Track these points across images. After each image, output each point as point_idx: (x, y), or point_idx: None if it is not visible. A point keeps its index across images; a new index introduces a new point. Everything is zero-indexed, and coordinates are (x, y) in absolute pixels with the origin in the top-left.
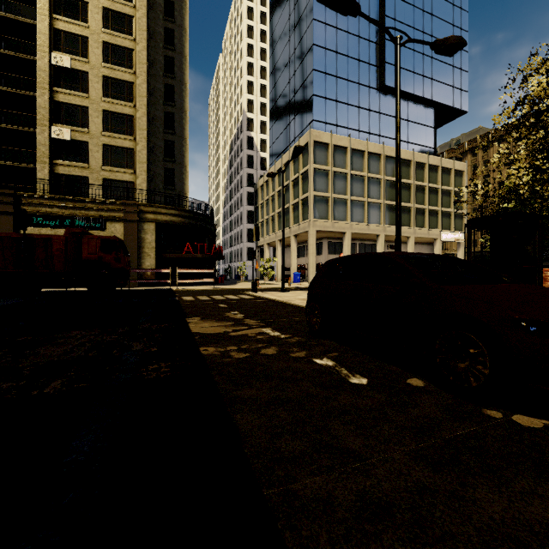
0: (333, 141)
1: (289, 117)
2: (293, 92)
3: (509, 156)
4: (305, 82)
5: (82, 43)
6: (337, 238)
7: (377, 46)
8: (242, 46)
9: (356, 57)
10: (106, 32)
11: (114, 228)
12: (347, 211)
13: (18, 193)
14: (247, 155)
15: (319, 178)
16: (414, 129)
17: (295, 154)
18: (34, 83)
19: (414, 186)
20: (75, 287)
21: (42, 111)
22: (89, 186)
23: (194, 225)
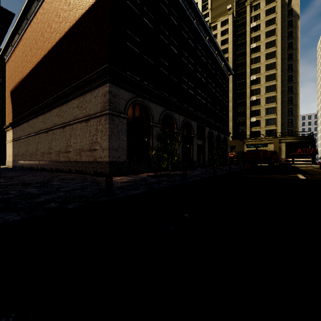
0: None
1: None
2: None
3: None
4: None
5: (258, 90)
6: None
7: None
8: None
9: None
10: (266, 83)
11: (270, 146)
12: None
13: (244, 139)
14: None
15: None
16: None
17: None
18: (245, 107)
19: None
20: (260, 164)
21: (248, 115)
22: (262, 134)
23: (302, 141)
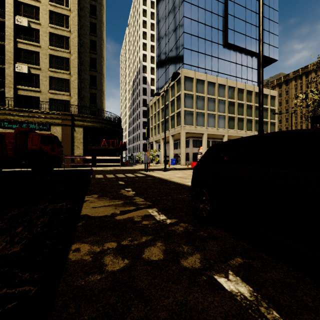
0: (196, 76)
1: (168, 63)
2: (171, 47)
3: (301, 88)
4: (178, 40)
5: (36, 11)
6: (198, 137)
7: (222, 18)
8: (139, 22)
9: (210, 25)
10: (51, 4)
11: (55, 130)
12: (205, 120)
13: None
14: (143, 88)
15: (187, 99)
16: (245, 70)
17: (173, 78)
18: (4, 36)
19: (246, 105)
20: (27, 168)
21: (9, 54)
22: (39, 102)
23: (108, 128)
